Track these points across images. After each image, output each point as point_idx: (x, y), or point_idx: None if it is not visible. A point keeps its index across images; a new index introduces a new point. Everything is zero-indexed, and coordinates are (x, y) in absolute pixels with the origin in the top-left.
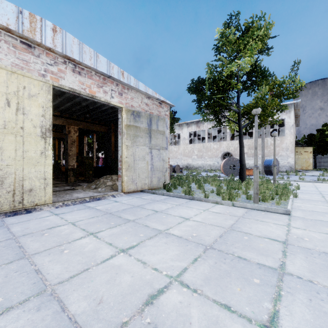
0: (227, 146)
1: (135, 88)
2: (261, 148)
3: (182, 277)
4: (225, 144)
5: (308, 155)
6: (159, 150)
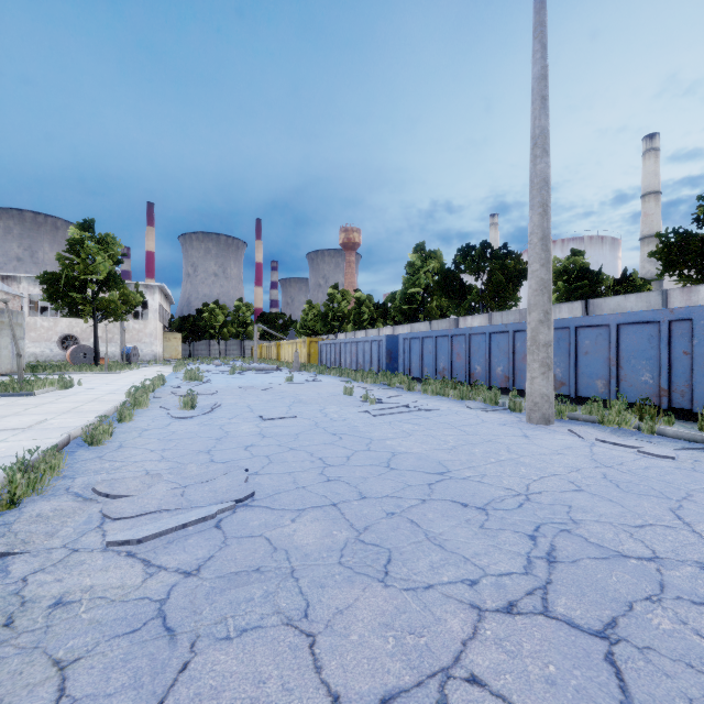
0: (70, 325)
1: (1, 290)
2: (120, 333)
3: (85, 378)
4: (65, 323)
5: (178, 342)
6: (19, 340)
